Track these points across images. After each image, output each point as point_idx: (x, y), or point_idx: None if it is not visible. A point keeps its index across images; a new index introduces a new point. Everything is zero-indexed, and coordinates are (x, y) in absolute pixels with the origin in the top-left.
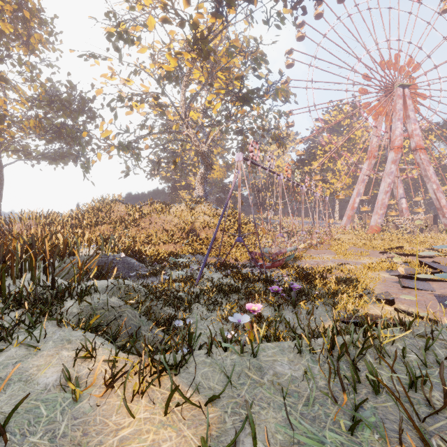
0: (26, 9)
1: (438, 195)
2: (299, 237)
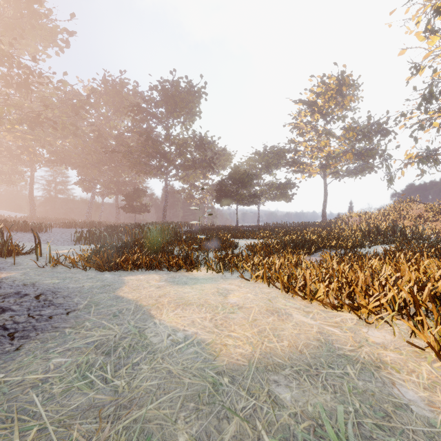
0: (342, 85)
1: None
2: None
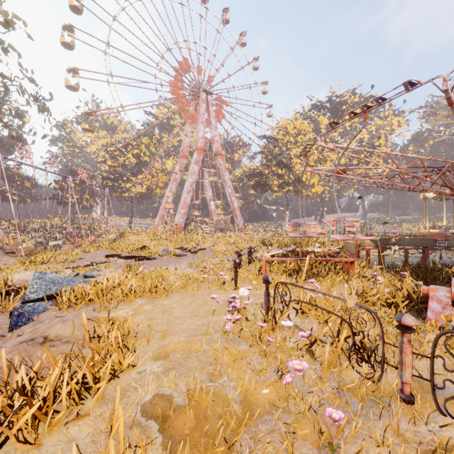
0: None
1: (233, 199)
2: (32, 239)
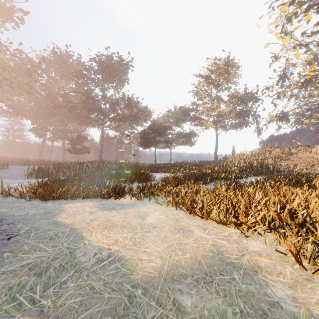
0: (228, 66)
1: None
2: None
